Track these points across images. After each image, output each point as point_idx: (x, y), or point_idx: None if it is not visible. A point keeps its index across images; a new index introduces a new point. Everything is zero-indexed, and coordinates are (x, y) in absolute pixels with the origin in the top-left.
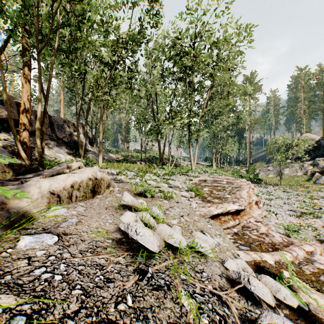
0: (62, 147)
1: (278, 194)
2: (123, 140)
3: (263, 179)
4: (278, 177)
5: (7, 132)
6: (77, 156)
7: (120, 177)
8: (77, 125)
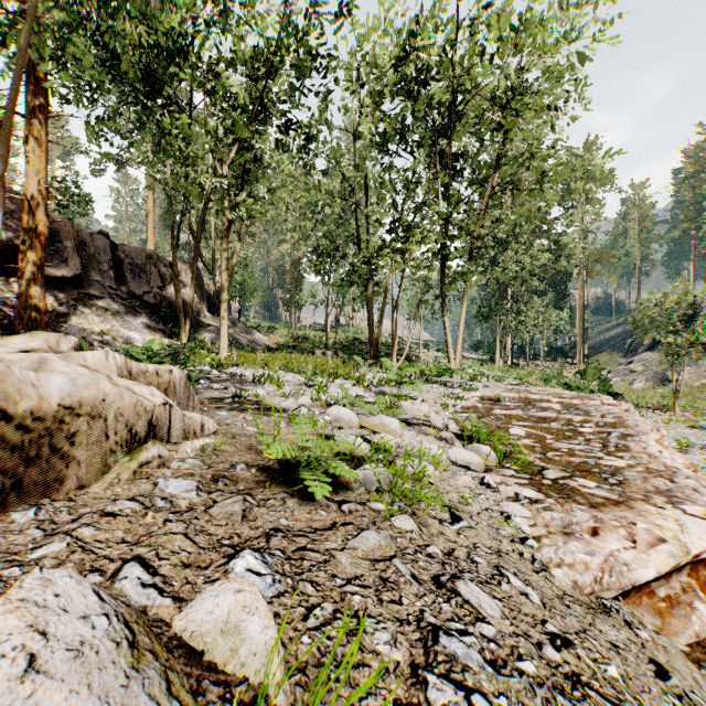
0: (138, 314)
1: (679, 433)
2: (287, 304)
3: (623, 395)
4: (658, 389)
5: (4, 279)
6: (175, 338)
7: (256, 390)
8: (174, 264)
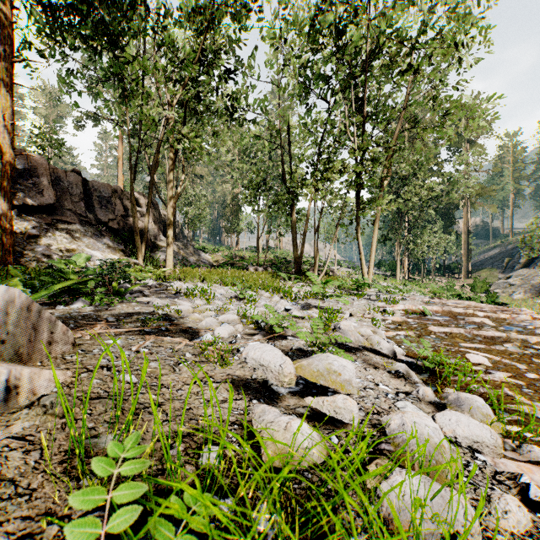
0: (102, 237)
1: None
2: (228, 231)
3: (508, 304)
4: (536, 299)
5: None
6: (133, 256)
7: (179, 305)
8: (132, 195)
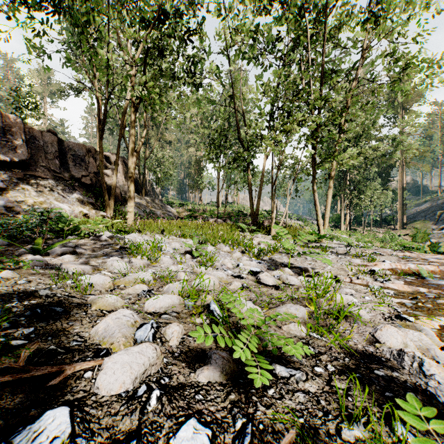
0: (73, 191)
1: None
2: (192, 188)
3: None
4: None
5: None
6: (103, 209)
7: (91, 276)
8: (100, 152)
